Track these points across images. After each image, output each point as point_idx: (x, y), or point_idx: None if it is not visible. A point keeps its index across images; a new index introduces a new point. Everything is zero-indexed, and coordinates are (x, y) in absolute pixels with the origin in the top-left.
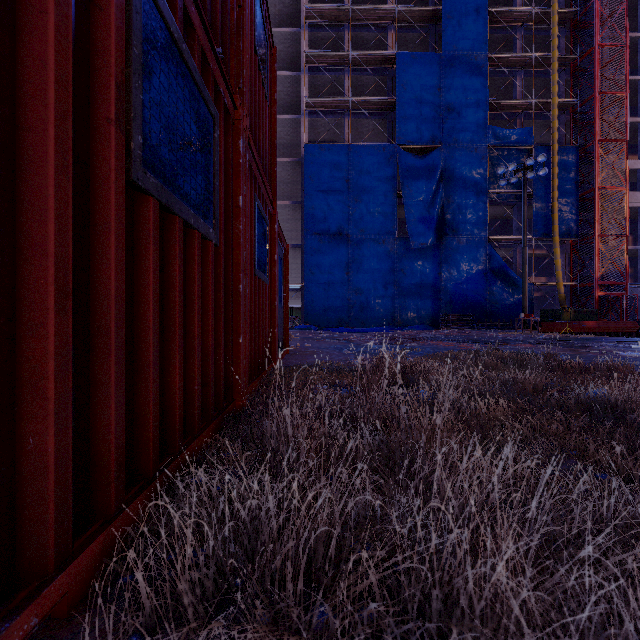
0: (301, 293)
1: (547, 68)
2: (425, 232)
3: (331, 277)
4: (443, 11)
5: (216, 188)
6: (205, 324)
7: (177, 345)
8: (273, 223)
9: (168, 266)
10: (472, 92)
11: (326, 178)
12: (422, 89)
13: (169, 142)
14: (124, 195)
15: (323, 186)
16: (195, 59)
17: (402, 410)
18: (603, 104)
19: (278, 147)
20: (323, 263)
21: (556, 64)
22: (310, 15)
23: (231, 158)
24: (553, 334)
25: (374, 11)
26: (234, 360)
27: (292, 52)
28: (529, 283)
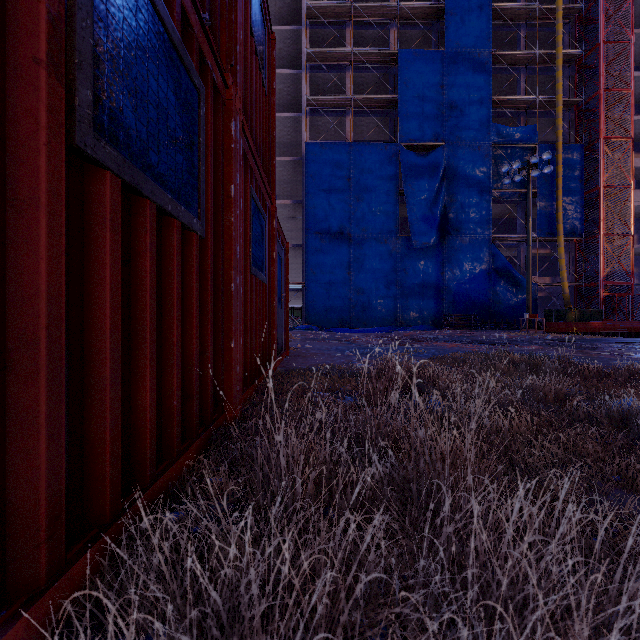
0: (302, 293)
1: (551, 65)
2: (428, 231)
3: (332, 277)
4: (446, 8)
5: (202, 173)
6: (188, 328)
7: (148, 355)
8: (271, 219)
9: (136, 259)
10: (475, 89)
11: (327, 177)
12: (424, 87)
13: (136, 108)
14: (63, 163)
15: (324, 185)
16: (174, 18)
17: (420, 435)
18: (608, 101)
19: (279, 146)
20: (324, 263)
21: (560, 61)
22: (311, 12)
23: (221, 142)
24: (559, 335)
25: (376, 8)
26: (225, 367)
27: (293, 50)
28: (533, 283)
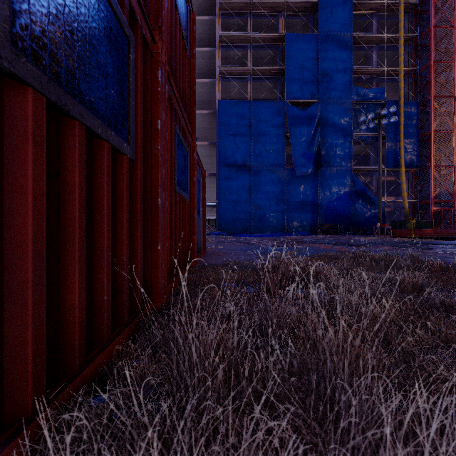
0: (216, 208)
1: (395, 44)
2: (306, 164)
3: (238, 197)
4: (319, 3)
5: (132, 106)
6: (119, 234)
7: (76, 258)
8: (192, 152)
9: (65, 173)
10: (340, 62)
11: (234, 125)
12: (304, 60)
13: (64, 38)
14: None
15: (232, 131)
16: None
17: (319, 332)
18: (436, 70)
19: (199, 103)
20: (232, 187)
21: (402, 41)
22: (222, 7)
23: (150, 85)
24: (402, 238)
25: (269, 3)
26: (153, 265)
27: (209, 34)
28: (382, 201)
